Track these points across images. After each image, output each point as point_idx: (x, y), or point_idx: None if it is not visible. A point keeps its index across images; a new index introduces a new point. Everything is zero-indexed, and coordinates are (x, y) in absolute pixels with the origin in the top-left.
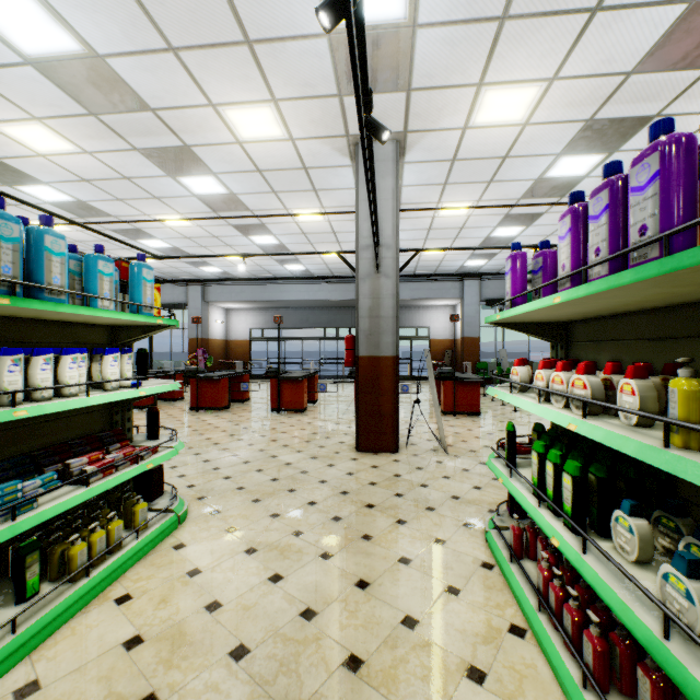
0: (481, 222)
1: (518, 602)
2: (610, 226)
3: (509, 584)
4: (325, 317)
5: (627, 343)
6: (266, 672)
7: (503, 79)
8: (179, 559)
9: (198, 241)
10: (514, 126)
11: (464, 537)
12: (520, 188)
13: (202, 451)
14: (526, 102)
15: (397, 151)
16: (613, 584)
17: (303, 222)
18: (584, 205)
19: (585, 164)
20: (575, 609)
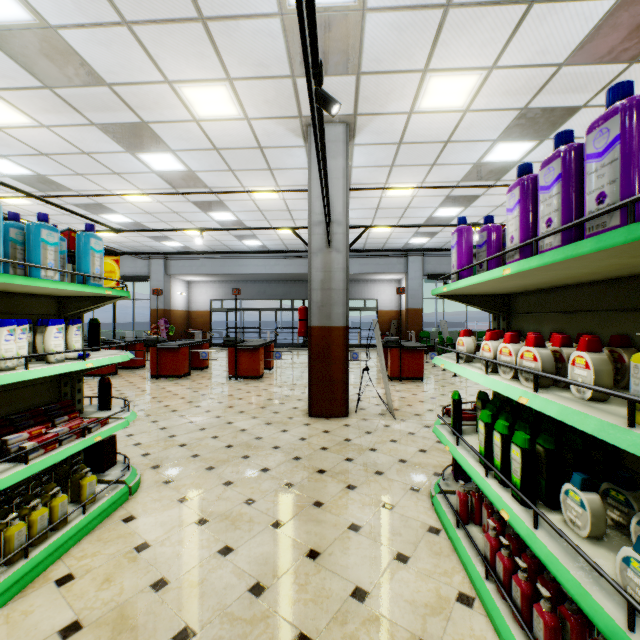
0: (425, 203)
1: (465, 568)
2: (563, 196)
3: (455, 550)
4: (281, 290)
5: (569, 315)
6: None
7: (447, 66)
8: (128, 533)
9: (159, 216)
10: (456, 112)
11: (411, 501)
12: (460, 172)
13: (160, 418)
14: (467, 89)
15: (347, 133)
16: (568, 564)
17: (259, 200)
18: (533, 176)
19: (519, 150)
20: (524, 581)
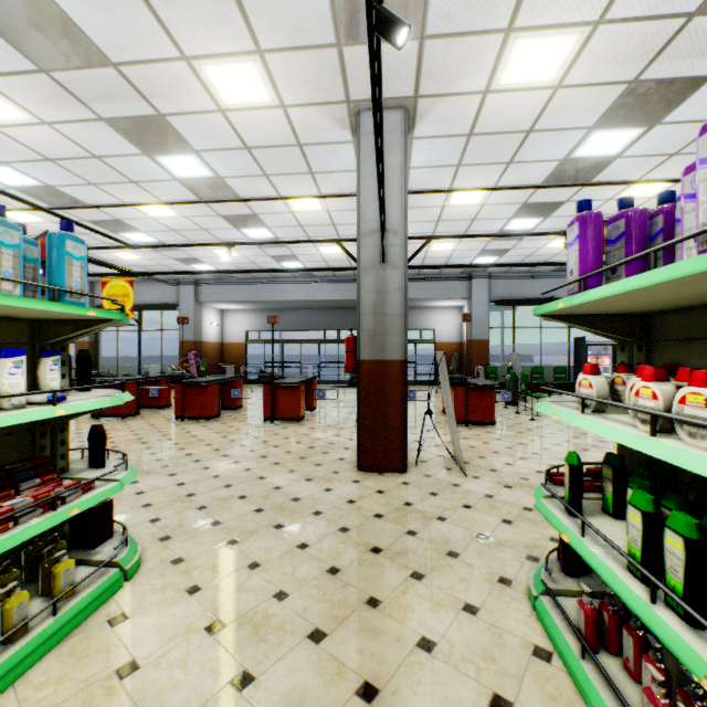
0: (495, 213)
1: None
2: None
3: (581, 693)
4: (325, 319)
5: None
6: None
7: (538, 22)
8: (112, 643)
9: (186, 234)
10: (544, 89)
11: (502, 602)
12: (542, 171)
13: (179, 470)
14: (562, 55)
15: (406, 121)
16: None
17: (299, 212)
18: None
19: (620, 141)
20: None
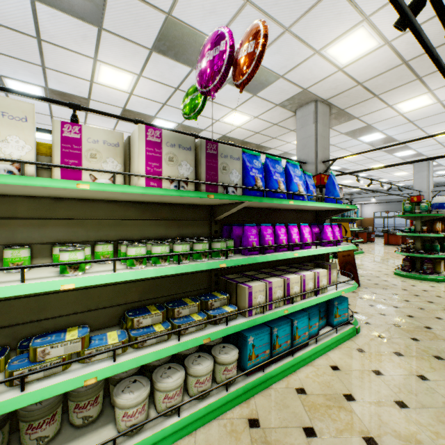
0: None
1: None
2: None
3: None
4: None
5: None
6: (380, 259)
7: None
8: (365, 255)
9: (353, 184)
10: None
11: None
12: None
13: (362, 248)
14: None
15: (428, 163)
16: None
17: (398, 175)
18: None
19: None
20: None
